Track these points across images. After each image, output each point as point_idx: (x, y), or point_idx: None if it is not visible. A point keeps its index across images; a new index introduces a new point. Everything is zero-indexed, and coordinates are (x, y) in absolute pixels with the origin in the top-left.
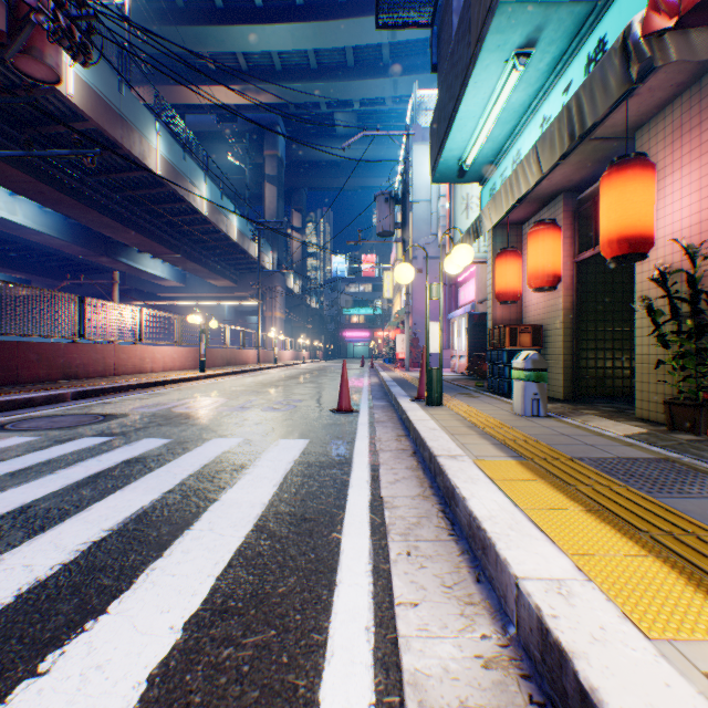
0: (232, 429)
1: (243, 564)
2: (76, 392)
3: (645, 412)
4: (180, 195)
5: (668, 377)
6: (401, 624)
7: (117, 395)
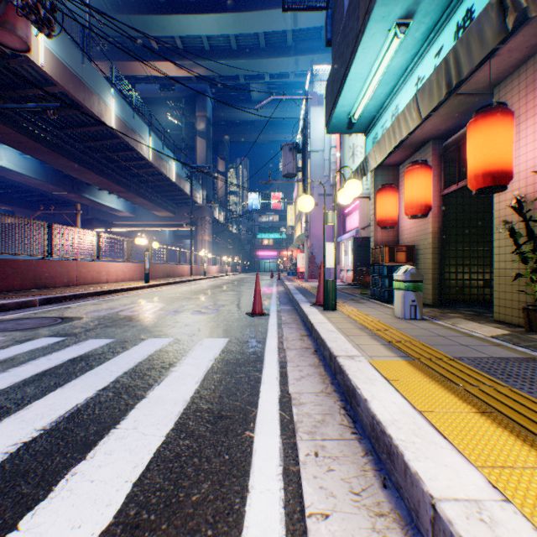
0: (166, 330)
1: (161, 467)
2: (43, 299)
3: (502, 315)
4: (130, 145)
5: (523, 287)
6: None
7: (77, 301)
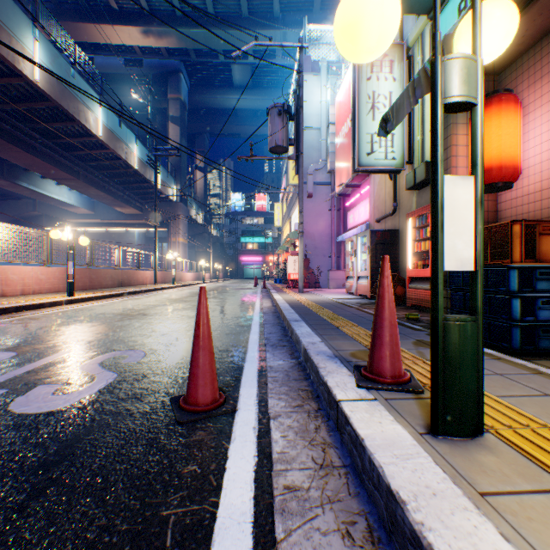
0: None
1: None
2: None
3: None
4: (68, 112)
5: None
6: None
7: None
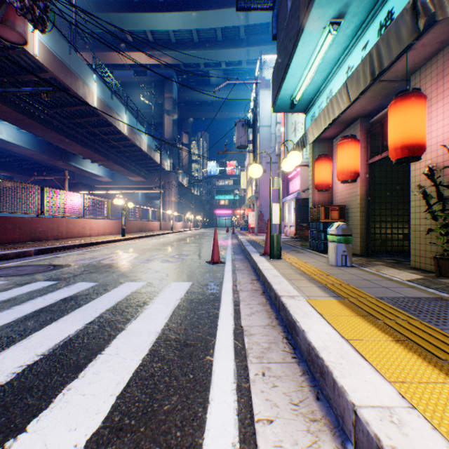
0: (140, 275)
1: (139, 384)
2: (37, 249)
3: (417, 263)
4: (109, 121)
5: (434, 240)
6: (260, 441)
7: (65, 251)
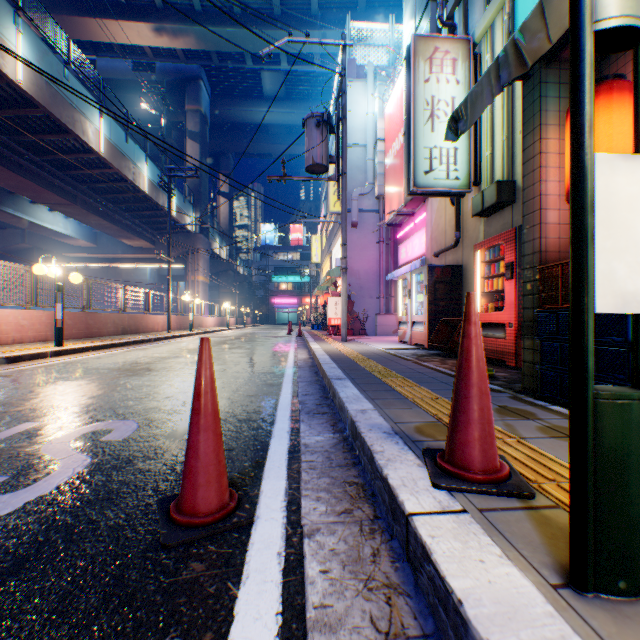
0: None
1: None
2: None
3: None
4: (60, 121)
5: None
6: None
7: None
